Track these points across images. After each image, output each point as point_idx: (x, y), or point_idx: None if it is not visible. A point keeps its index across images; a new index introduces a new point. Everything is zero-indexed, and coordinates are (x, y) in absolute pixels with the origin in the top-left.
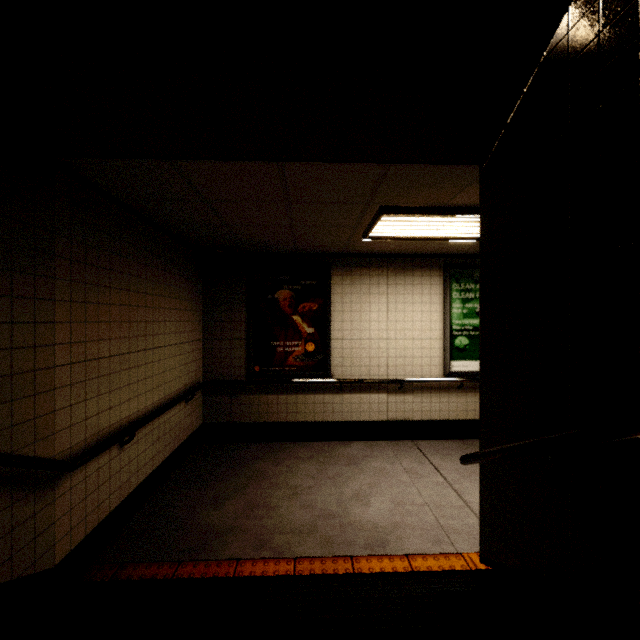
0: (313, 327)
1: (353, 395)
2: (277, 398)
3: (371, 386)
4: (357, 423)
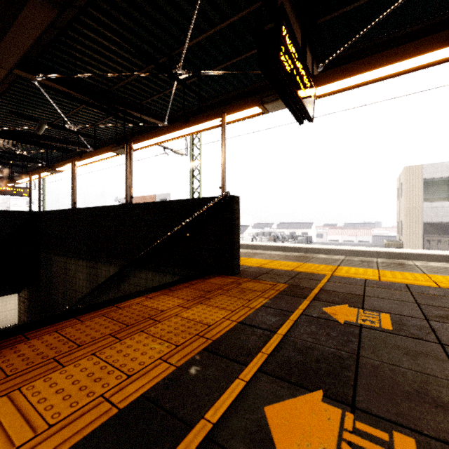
0: None
1: None
2: None
3: None
4: None
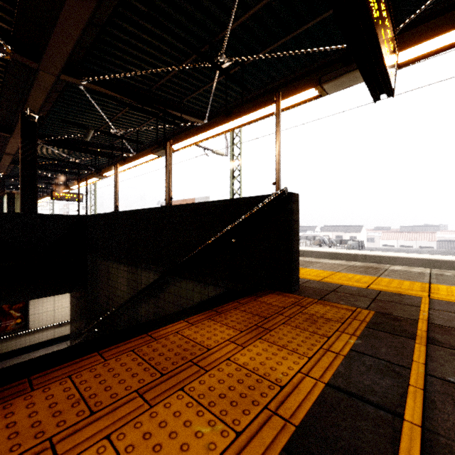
0: (20, 313)
1: (39, 333)
2: (1, 344)
3: (48, 328)
4: (41, 343)
